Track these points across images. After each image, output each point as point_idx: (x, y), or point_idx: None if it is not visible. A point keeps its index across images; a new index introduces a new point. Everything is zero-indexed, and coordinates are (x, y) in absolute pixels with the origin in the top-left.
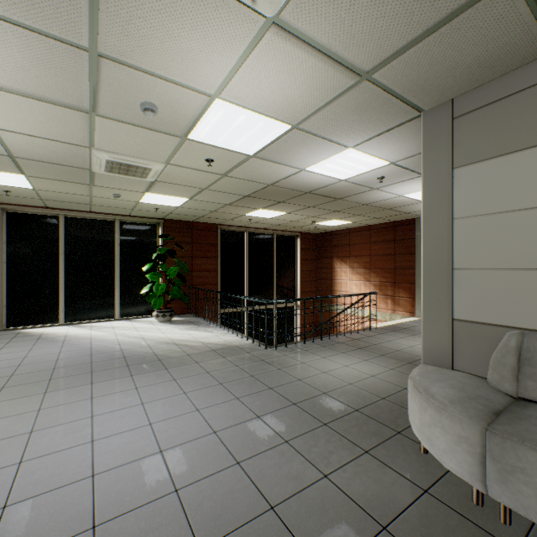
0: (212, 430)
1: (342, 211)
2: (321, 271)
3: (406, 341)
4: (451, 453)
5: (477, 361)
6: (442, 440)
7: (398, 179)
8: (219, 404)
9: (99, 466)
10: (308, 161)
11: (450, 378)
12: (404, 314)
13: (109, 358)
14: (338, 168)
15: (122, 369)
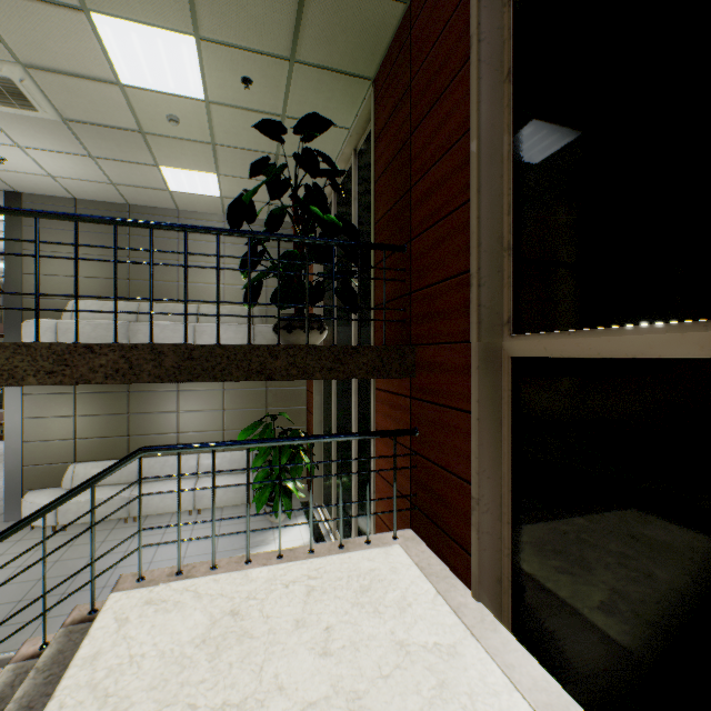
0: None
1: None
2: None
3: None
4: None
5: None
6: None
7: None
8: None
9: None
10: None
11: None
12: None
13: None
14: None
15: None
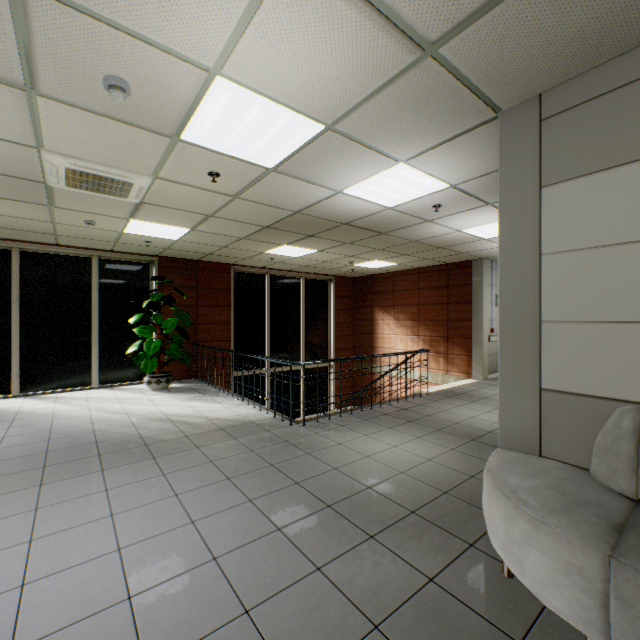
0: (211, 554)
1: (387, 249)
2: (360, 323)
3: (465, 410)
4: (556, 587)
5: (574, 445)
6: (541, 567)
7: (457, 208)
8: (224, 510)
9: (24, 634)
10: (346, 180)
11: (542, 472)
12: (458, 375)
13: (74, 444)
14: (385, 191)
15: (89, 461)
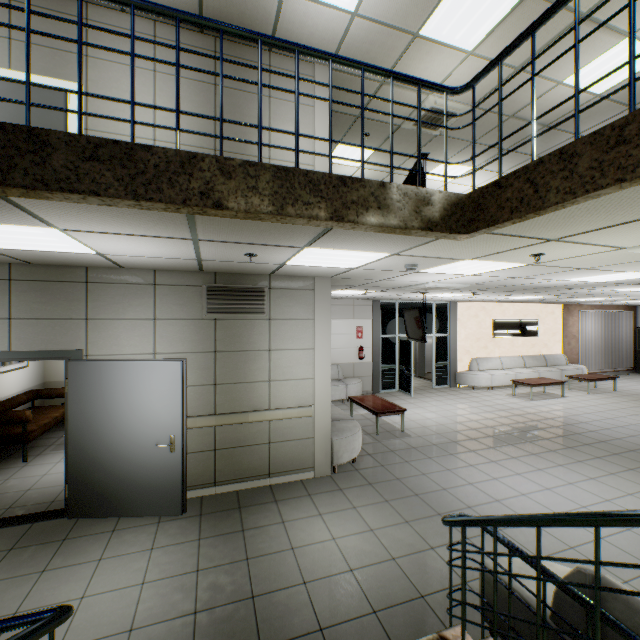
0: None
1: None
2: None
3: None
4: None
5: None
6: None
7: None
8: None
9: None
10: None
11: None
12: None
13: None
14: None
15: None
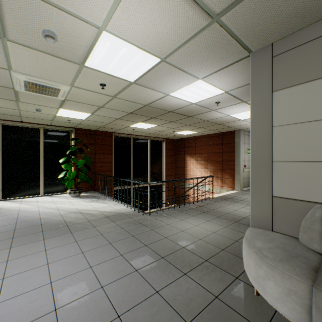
0: (100, 285)
1: (192, 124)
2: (178, 162)
3: (232, 206)
4: (283, 302)
5: (290, 225)
6: (275, 290)
7: (228, 103)
8: (107, 260)
9: None
10: (171, 88)
11: (274, 240)
12: (228, 188)
13: (29, 226)
14: (191, 94)
15: (37, 234)
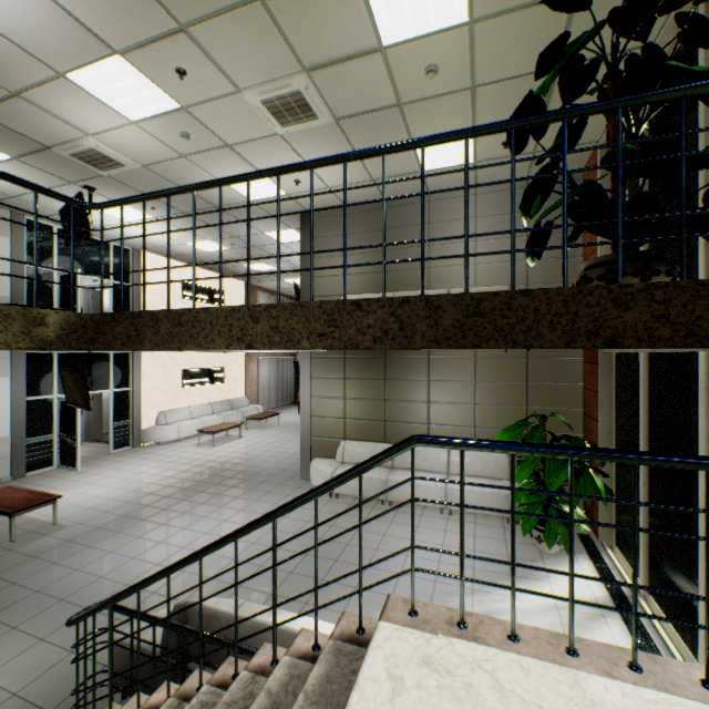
0: None
1: None
2: None
3: None
4: None
5: None
6: None
7: None
8: None
9: None
10: None
11: None
12: None
13: None
14: None
15: None
